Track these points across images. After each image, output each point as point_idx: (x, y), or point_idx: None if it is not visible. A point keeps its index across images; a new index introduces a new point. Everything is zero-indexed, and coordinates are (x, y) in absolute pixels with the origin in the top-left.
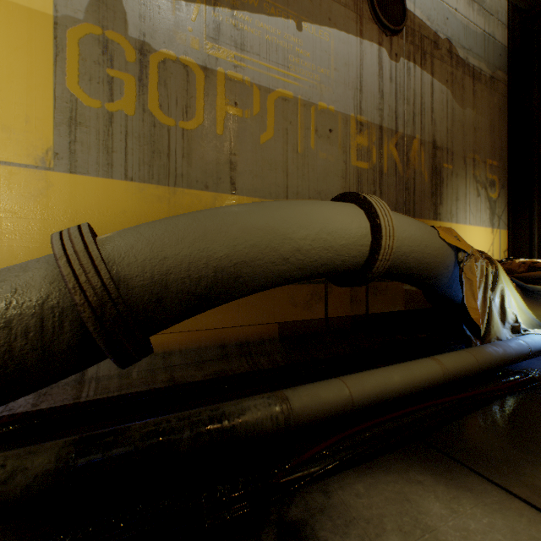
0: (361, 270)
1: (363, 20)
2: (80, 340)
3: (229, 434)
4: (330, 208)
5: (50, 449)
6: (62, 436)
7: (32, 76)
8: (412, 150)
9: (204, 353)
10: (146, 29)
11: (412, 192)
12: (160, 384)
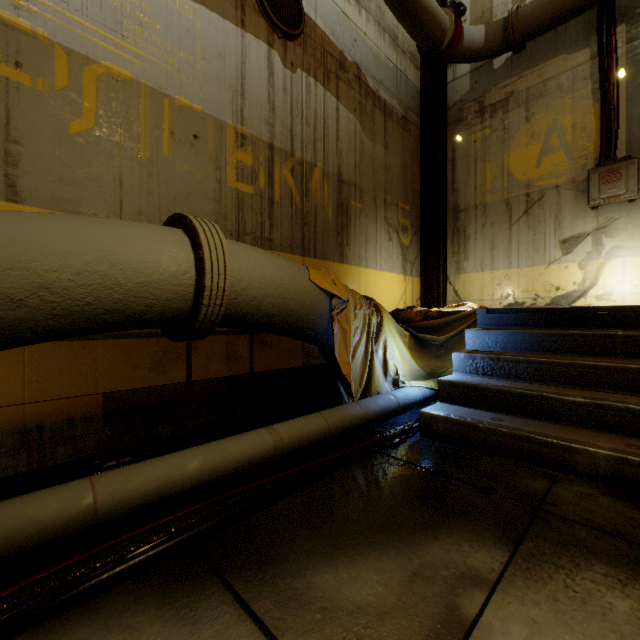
0: (189, 318)
1: (247, 9)
2: None
3: None
4: (125, 230)
5: None
6: None
7: None
8: (314, 179)
9: None
10: None
11: (314, 228)
12: None
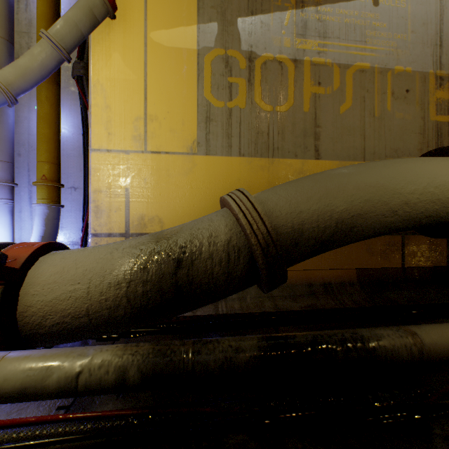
0: None
1: None
2: (247, 269)
3: (371, 354)
4: (433, 163)
5: (251, 340)
6: (223, 335)
7: (185, 93)
8: None
9: (296, 289)
10: (253, 41)
11: None
12: (268, 309)
